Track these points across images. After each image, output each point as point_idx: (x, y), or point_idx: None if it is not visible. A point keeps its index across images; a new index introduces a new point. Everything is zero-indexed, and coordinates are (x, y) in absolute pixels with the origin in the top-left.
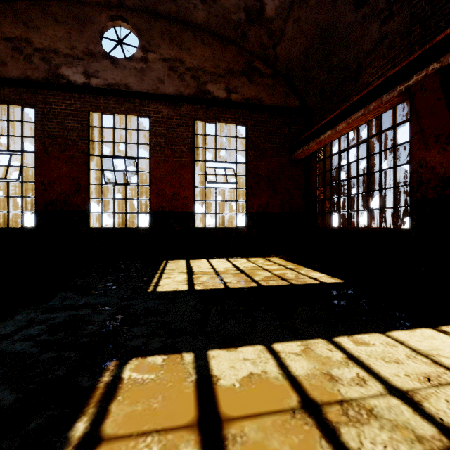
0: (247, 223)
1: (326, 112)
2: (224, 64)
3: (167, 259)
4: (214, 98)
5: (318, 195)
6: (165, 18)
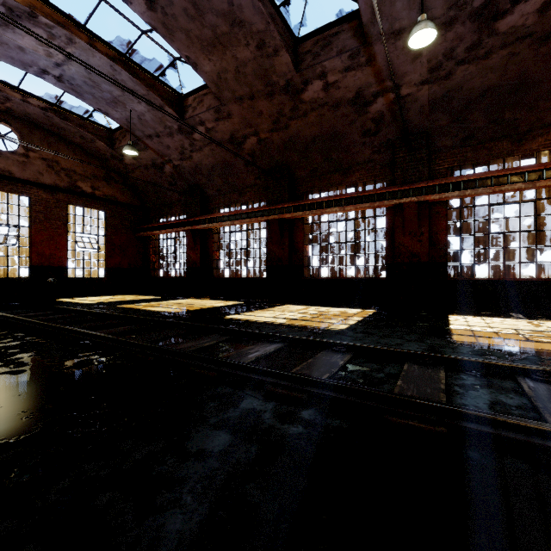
0: (106, 275)
1: (157, 215)
2: (91, 170)
3: None
4: (83, 191)
5: (152, 259)
6: (44, 130)
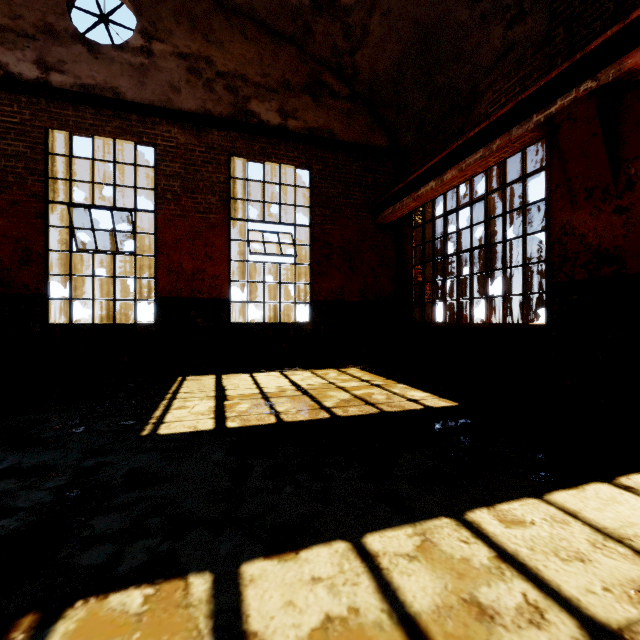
0: (312, 317)
1: (426, 156)
2: (277, 72)
3: (185, 373)
4: (261, 123)
5: (415, 277)
6: None
